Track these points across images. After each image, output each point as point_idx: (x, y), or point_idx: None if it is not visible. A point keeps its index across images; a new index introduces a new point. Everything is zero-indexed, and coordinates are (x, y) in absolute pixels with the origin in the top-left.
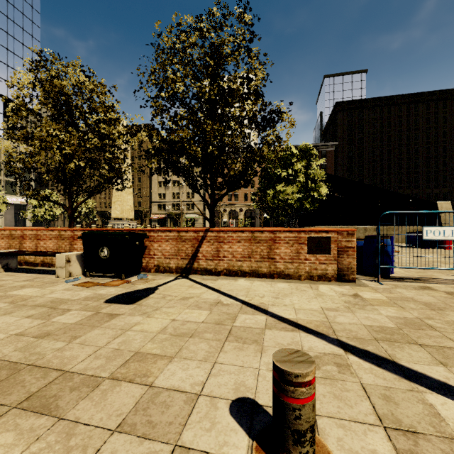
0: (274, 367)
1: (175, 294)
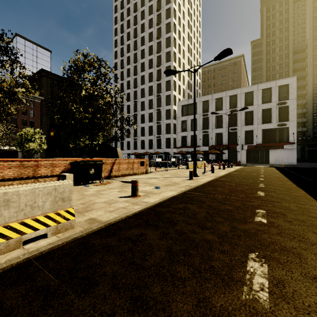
0: (191, 171)
1: None
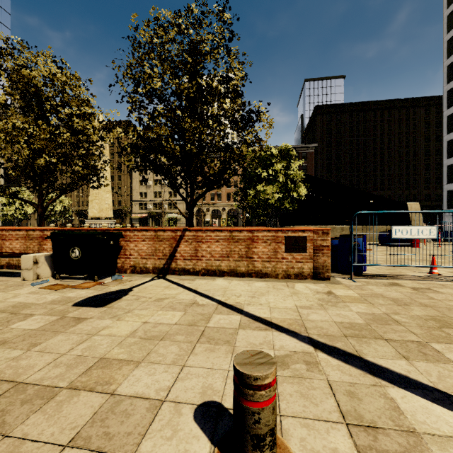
0: (234, 370)
1: (150, 296)
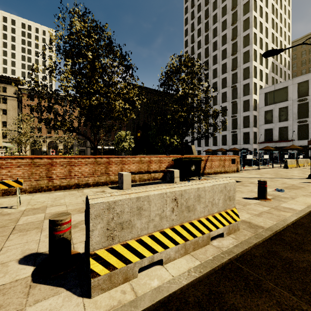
0: None
1: (233, 179)
